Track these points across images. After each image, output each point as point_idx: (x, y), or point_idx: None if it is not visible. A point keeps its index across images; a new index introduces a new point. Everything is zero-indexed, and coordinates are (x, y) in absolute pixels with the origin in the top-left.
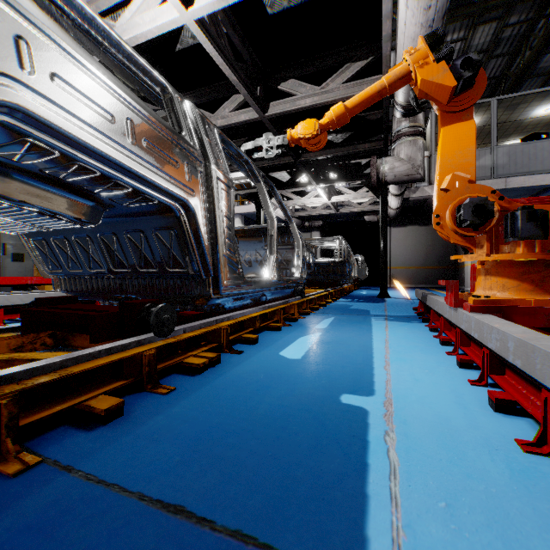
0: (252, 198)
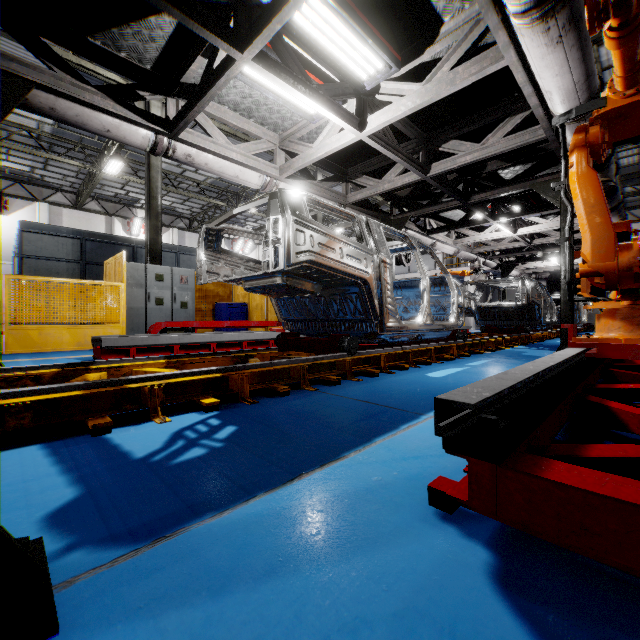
0: (498, 268)
